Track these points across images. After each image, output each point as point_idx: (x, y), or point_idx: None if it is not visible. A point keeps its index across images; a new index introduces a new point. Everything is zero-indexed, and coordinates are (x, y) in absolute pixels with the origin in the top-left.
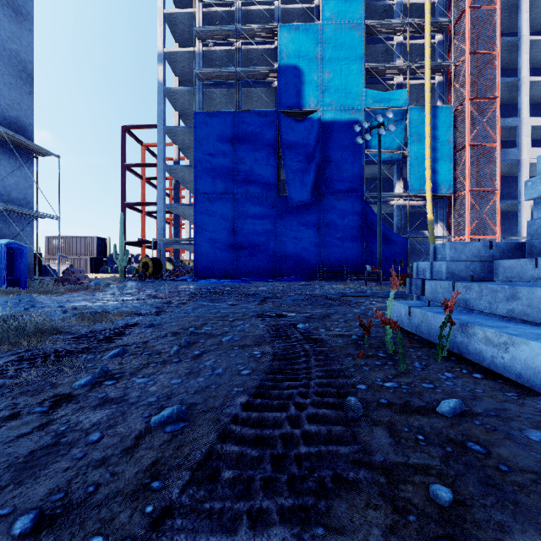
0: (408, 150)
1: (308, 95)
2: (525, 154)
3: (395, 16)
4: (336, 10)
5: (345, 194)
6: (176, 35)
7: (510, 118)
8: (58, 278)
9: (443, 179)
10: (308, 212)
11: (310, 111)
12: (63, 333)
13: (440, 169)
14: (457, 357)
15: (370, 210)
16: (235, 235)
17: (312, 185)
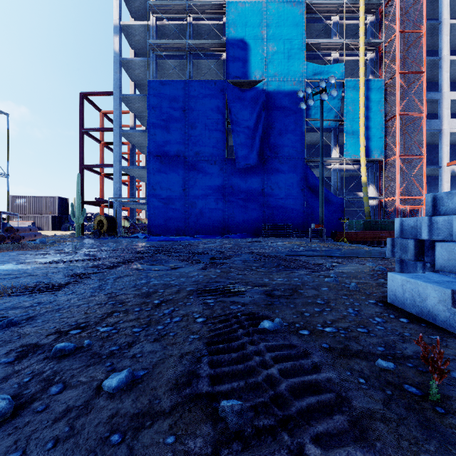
0: (344, 119)
1: (254, 67)
2: (445, 124)
3: None
4: None
5: (287, 158)
6: (132, 11)
7: (432, 92)
8: (1, 236)
9: (375, 145)
10: (253, 174)
11: (256, 81)
12: None
13: (373, 136)
14: None
15: (310, 173)
16: (186, 195)
17: (257, 149)
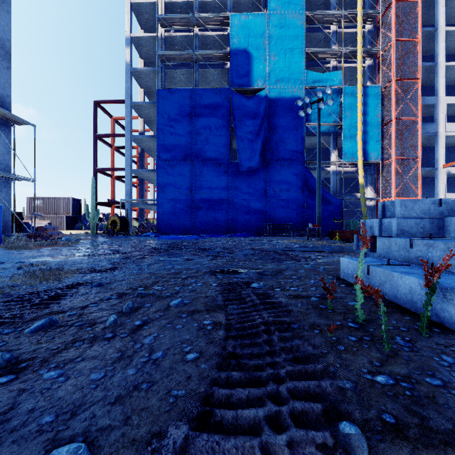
0: (343, 124)
1: (257, 75)
2: (441, 128)
3: (331, 8)
4: (281, 2)
5: (288, 161)
6: (141, 23)
7: (428, 97)
8: (32, 234)
9: (372, 149)
10: (256, 177)
11: (258, 89)
12: (0, 295)
13: (370, 140)
14: (440, 327)
15: (310, 175)
16: (193, 196)
17: (260, 153)
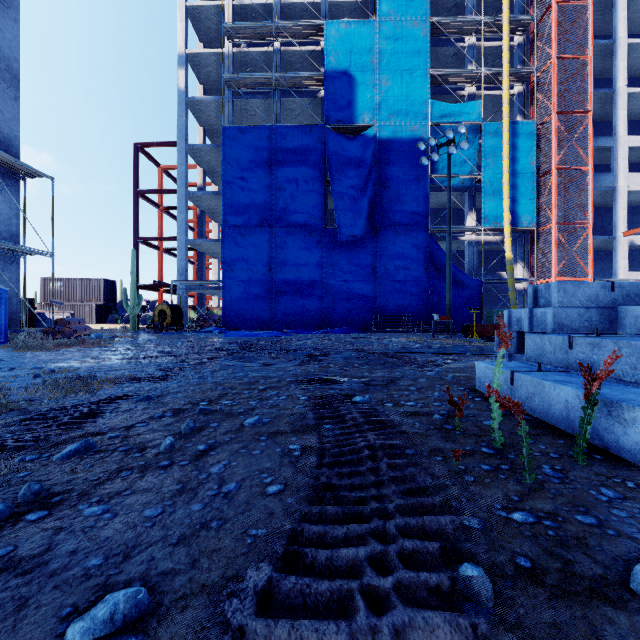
0: (482, 175)
1: (362, 107)
2: (621, 180)
3: (466, 13)
4: (396, 4)
5: (406, 228)
6: (201, 34)
7: (603, 137)
8: (49, 330)
9: (524, 210)
10: (361, 249)
11: (364, 126)
12: (15, 411)
13: (521, 198)
14: (603, 453)
15: (437, 247)
16: (273, 277)
17: (366, 216)
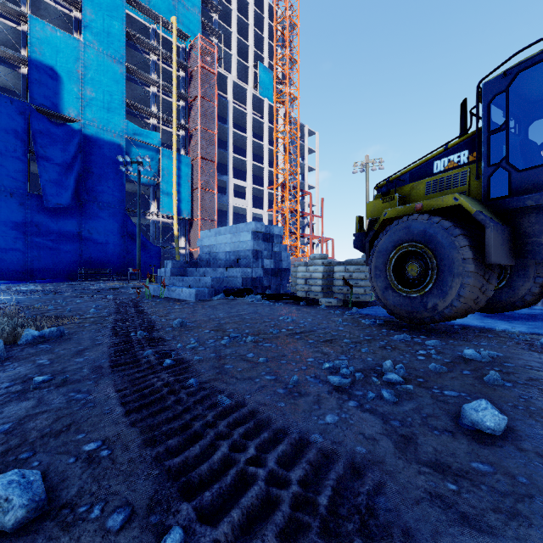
0: (161, 181)
1: (68, 103)
2: (231, 200)
3: (151, 69)
4: (99, 38)
5: (107, 205)
6: None
7: (223, 175)
8: None
9: (185, 207)
10: (67, 216)
11: (70, 118)
12: None
13: (183, 200)
14: (166, 297)
15: (131, 222)
16: None
17: (72, 191)
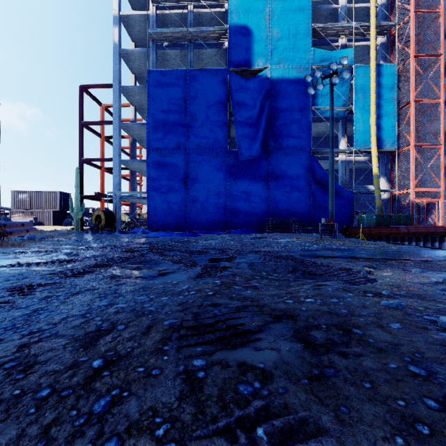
0: (354, 107)
1: (258, 54)
2: None
3: None
4: None
5: (293, 150)
6: (132, 2)
7: None
8: None
9: (387, 135)
10: (257, 167)
11: (259, 69)
12: None
13: (385, 125)
14: None
15: (317, 165)
16: (187, 189)
17: (261, 140)
